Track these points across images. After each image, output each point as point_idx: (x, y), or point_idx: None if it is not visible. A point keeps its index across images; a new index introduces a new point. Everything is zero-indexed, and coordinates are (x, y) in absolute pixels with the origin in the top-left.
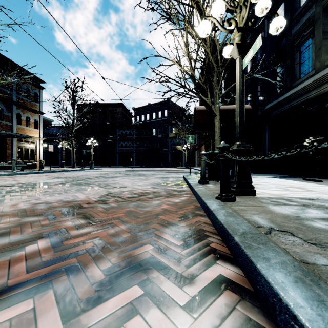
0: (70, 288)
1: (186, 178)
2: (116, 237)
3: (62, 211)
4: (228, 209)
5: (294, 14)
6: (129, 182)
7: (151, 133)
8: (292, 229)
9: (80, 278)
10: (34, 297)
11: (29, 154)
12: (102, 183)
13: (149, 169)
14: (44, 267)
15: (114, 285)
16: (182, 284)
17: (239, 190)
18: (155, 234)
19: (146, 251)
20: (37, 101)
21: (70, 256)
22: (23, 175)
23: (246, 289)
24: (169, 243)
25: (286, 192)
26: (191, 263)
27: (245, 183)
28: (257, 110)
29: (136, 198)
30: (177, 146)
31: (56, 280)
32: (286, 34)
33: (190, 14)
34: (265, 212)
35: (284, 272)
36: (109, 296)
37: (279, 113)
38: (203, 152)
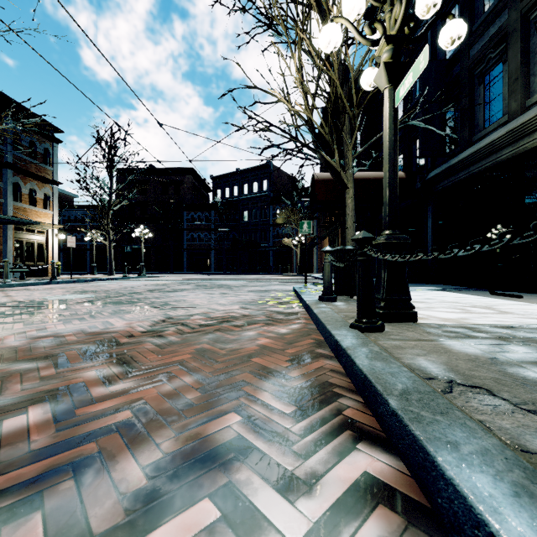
0: (78, 508)
1: (299, 291)
2: (174, 399)
3: (81, 351)
4: (373, 347)
5: (475, 23)
6: (203, 298)
7: (241, 218)
8: (488, 383)
9: (99, 485)
10: (1, 530)
11: (36, 251)
12: (157, 300)
13: (237, 278)
14: (33, 463)
15: (164, 500)
16: (295, 494)
17: (389, 313)
18: (245, 393)
19: (229, 426)
20: (48, 163)
21: (85, 438)
22: (23, 287)
23: (416, 503)
24: (271, 410)
25: (466, 316)
26: (310, 450)
27: (399, 300)
28: (414, 181)
29: (213, 326)
30: (283, 240)
31: (52, 489)
32: (461, 56)
33: (306, 17)
34: (437, 352)
35: (491, 473)
36: (152, 524)
37: (450, 184)
38: (328, 249)
